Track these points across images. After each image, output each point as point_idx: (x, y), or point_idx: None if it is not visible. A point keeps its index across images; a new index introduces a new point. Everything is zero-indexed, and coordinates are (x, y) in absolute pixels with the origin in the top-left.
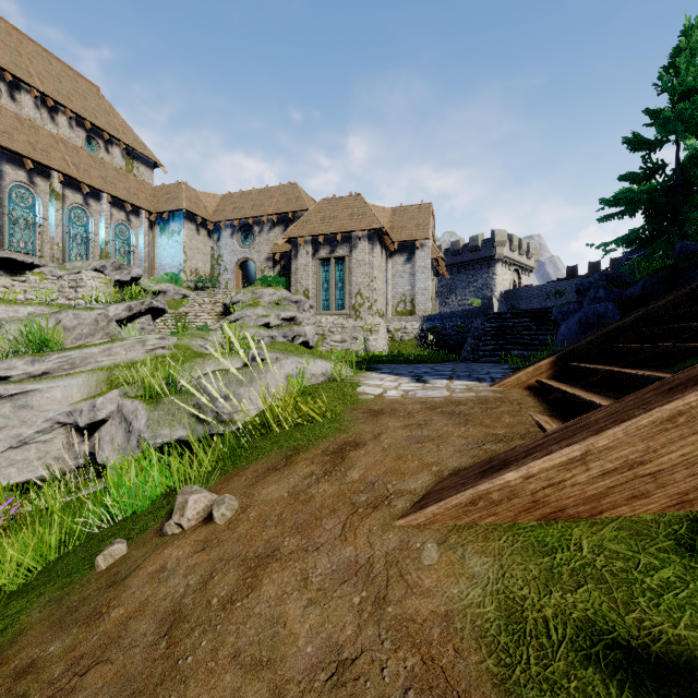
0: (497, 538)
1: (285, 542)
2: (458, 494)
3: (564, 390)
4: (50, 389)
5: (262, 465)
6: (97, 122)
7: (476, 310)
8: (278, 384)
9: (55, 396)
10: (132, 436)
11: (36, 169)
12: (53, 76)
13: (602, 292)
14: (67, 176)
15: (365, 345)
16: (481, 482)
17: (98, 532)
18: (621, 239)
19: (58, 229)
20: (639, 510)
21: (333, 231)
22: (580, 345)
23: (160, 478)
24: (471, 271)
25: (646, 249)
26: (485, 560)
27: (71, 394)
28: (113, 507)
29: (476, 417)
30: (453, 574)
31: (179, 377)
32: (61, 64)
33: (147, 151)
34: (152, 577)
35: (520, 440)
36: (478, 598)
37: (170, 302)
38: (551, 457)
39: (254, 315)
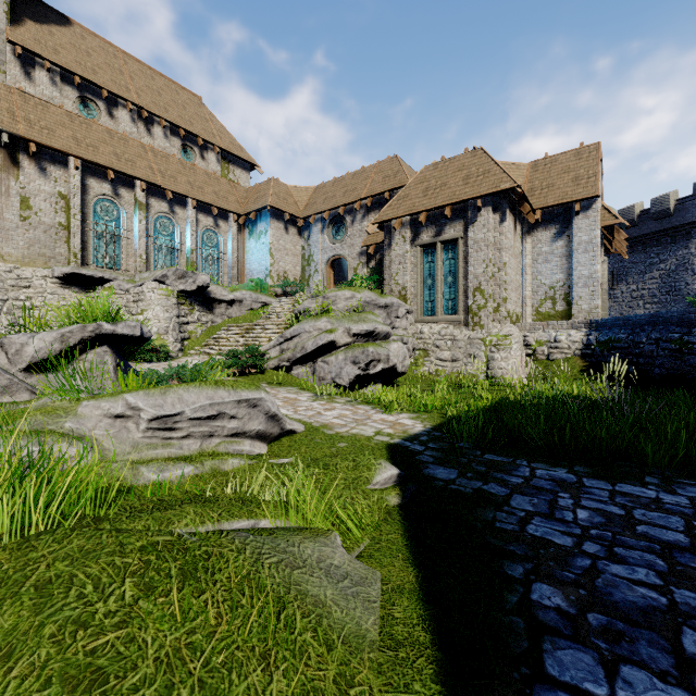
0: None
1: None
2: None
3: None
4: None
5: None
6: (192, 129)
7: None
8: None
9: None
10: None
11: (121, 180)
12: (153, 90)
13: None
14: (150, 183)
15: (488, 366)
16: None
17: None
18: None
19: (141, 240)
20: None
21: (439, 204)
22: None
23: None
24: (655, 247)
25: None
26: None
27: None
28: None
29: None
30: None
31: None
32: (165, 80)
33: (243, 153)
34: None
35: None
36: None
37: (246, 312)
38: None
39: (315, 330)
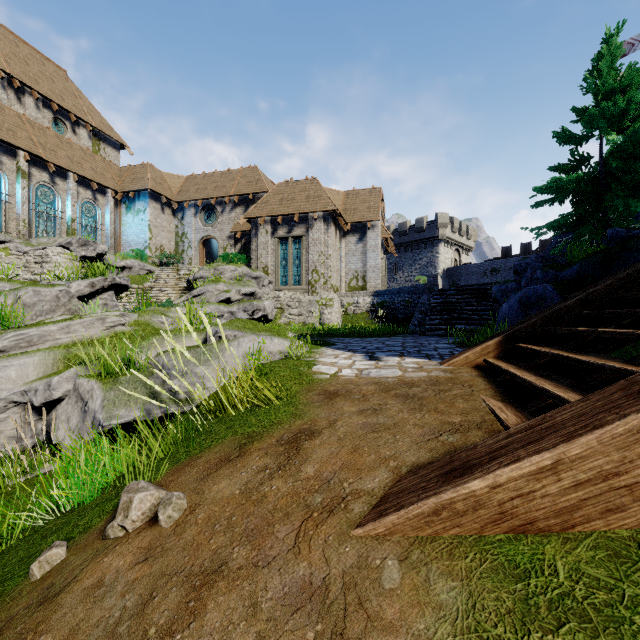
0: (464, 555)
1: (233, 554)
2: (420, 502)
3: (514, 374)
4: (4, 369)
5: (215, 454)
6: (64, 104)
7: (422, 286)
8: (236, 362)
9: (9, 375)
10: (87, 417)
11: (2, 148)
12: (20, 59)
13: (539, 273)
14: (33, 155)
15: (321, 318)
16: (444, 489)
17: (44, 523)
18: (552, 223)
19: (24, 206)
20: (614, 525)
21: (290, 212)
22: (525, 326)
23: (109, 468)
24: (417, 250)
25: (574, 232)
26: (452, 584)
27: (26, 373)
28: (60, 497)
29: (429, 401)
30: (417, 602)
31: (136, 356)
32: (28, 48)
33: (114, 133)
34: (87, 594)
35: (477, 430)
36: (447, 637)
37: (135, 277)
38: (519, 465)
39: (216, 291)
